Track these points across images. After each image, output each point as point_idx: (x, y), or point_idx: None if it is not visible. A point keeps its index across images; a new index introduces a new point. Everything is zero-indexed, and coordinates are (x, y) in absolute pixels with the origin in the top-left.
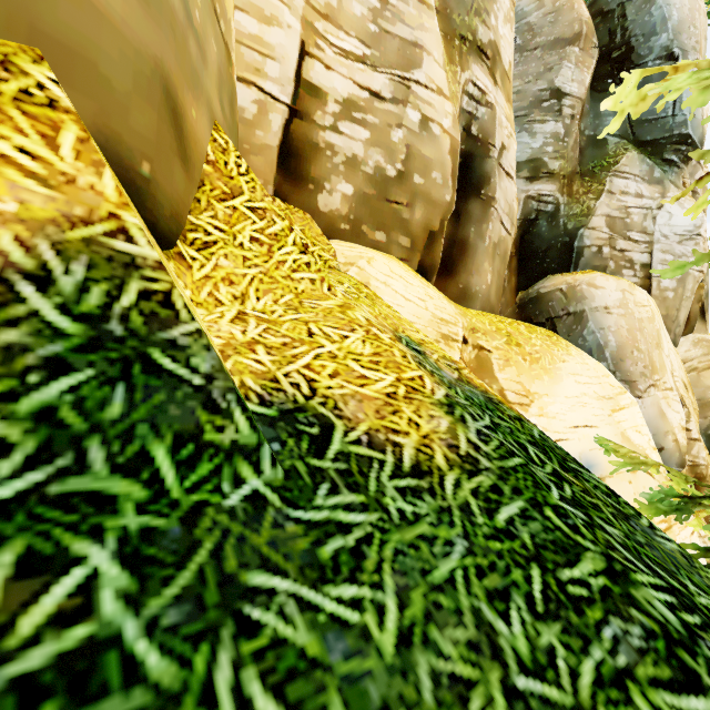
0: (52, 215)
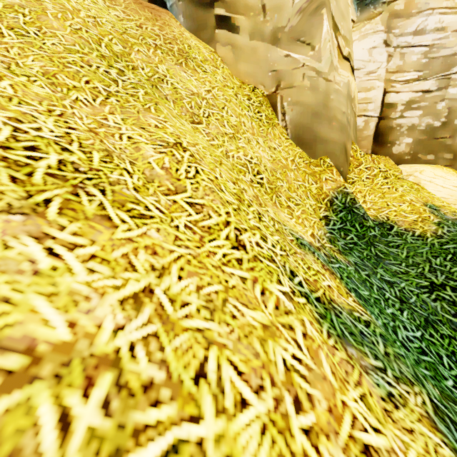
0: (335, 187)
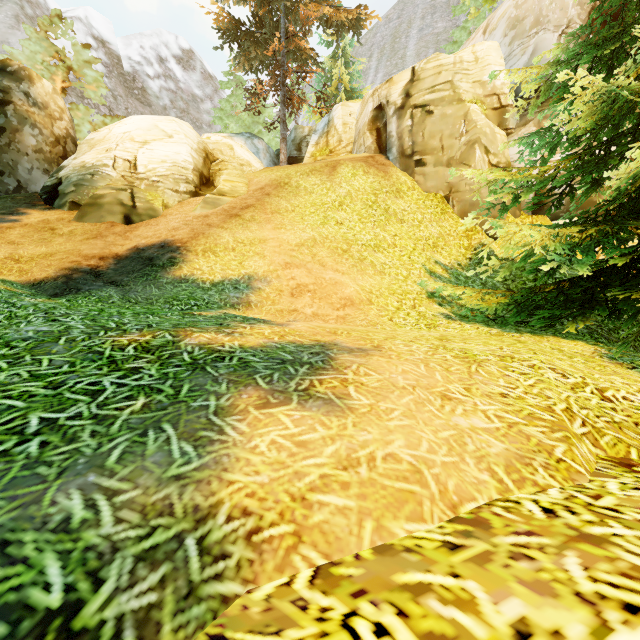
0: (479, 242)
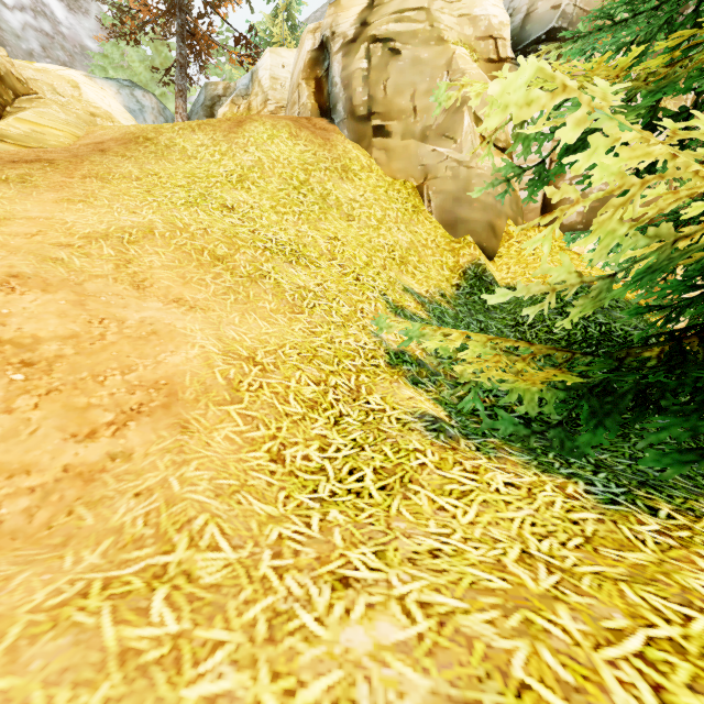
0: (470, 260)
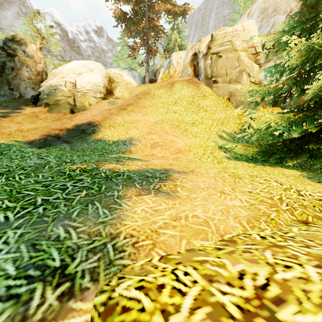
0: (245, 121)
